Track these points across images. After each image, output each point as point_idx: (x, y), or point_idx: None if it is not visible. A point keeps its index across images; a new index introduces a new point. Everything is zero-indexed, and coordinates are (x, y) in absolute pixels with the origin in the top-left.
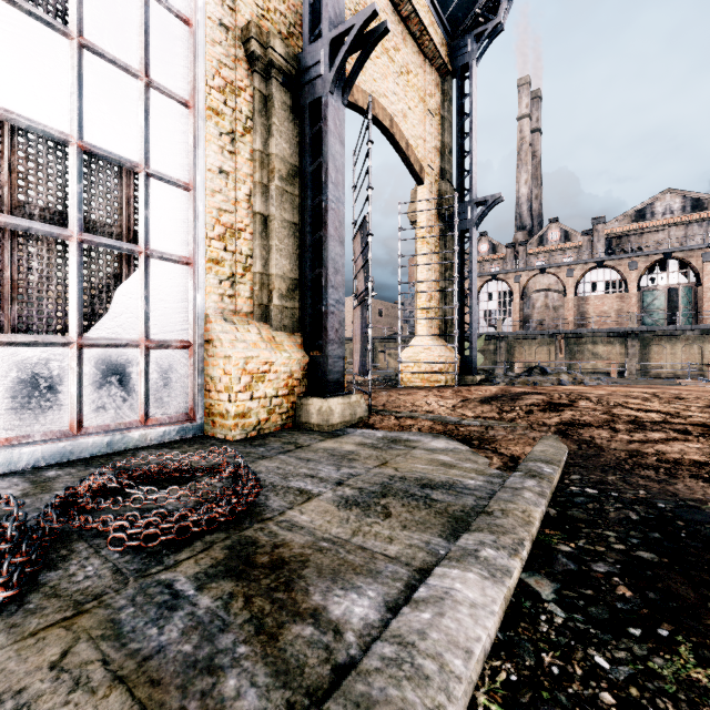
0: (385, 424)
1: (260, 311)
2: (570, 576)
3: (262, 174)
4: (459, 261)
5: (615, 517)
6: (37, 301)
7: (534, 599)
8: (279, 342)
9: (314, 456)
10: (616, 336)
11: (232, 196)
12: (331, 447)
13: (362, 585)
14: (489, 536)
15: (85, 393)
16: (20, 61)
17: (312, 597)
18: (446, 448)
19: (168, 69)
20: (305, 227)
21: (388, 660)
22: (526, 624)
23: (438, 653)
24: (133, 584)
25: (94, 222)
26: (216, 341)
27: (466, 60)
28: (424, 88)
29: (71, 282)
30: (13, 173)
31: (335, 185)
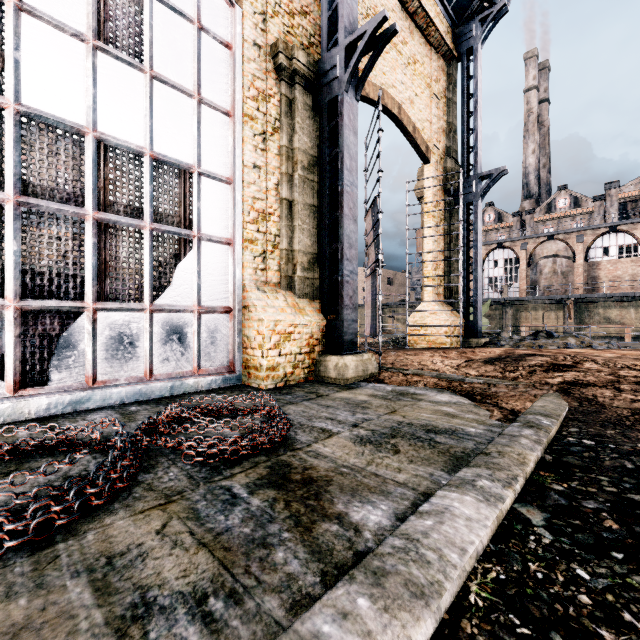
0: (394, 379)
1: (286, 281)
2: (560, 509)
3: (287, 166)
4: (464, 232)
5: (609, 465)
6: (122, 277)
7: (524, 524)
8: (301, 307)
9: (332, 403)
10: (630, 301)
11: (263, 186)
12: (346, 397)
13: (376, 500)
14: (486, 471)
15: (155, 348)
16: (111, 95)
17: (336, 505)
18: (450, 401)
19: (214, 87)
20: (324, 209)
21: (398, 548)
22: (516, 540)
23: (438, 548)
24: (203, 486)
25: (161, 214)
26: (252, 307)
27: (471, 44)
28: (430, 74)
29: (145, 261)
30: (106, 180)
31: (349, 171)
